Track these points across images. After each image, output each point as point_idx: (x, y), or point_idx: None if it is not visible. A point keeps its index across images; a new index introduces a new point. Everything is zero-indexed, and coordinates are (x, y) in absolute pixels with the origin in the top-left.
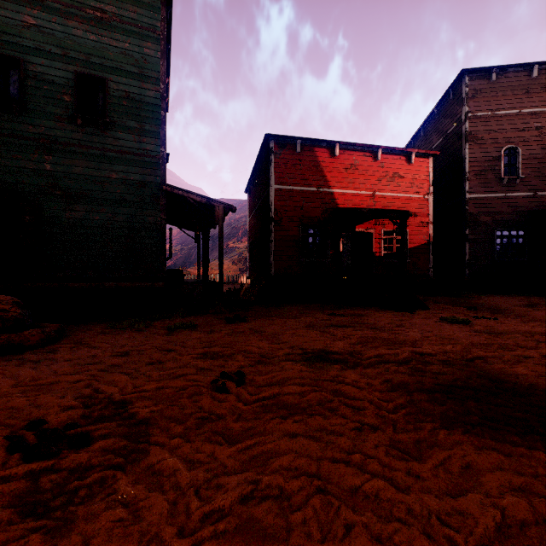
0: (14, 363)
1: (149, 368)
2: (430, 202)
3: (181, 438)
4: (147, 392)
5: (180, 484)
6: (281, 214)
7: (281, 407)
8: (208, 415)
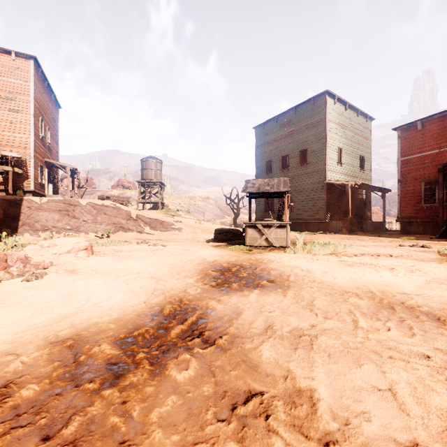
0: None
1: None
2: None
3: None
4: None
5: None
6: (406, 176)
7: None
8: None
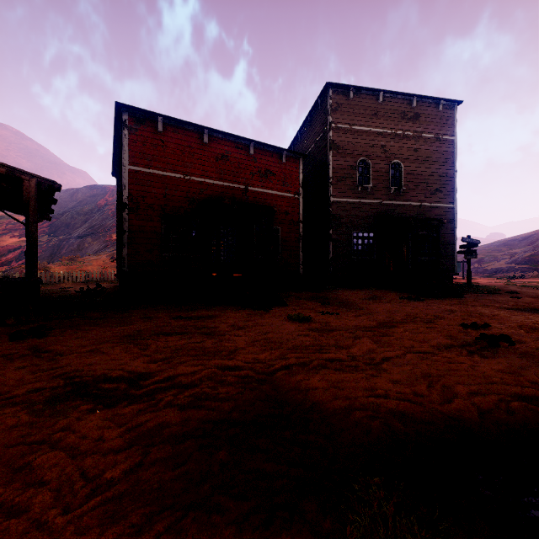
0: None
1: None
2: (300, 202)
3: None
4: None
5: None
6: (138, 200)
7: None
8: None
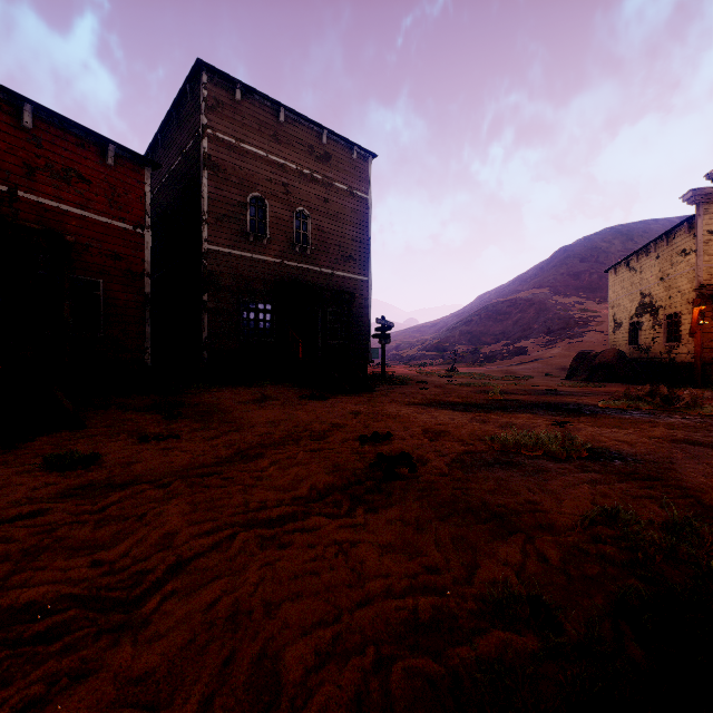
0: None
1: None
2: (147, 241)
3: None
4: None
5: None
6: None
7: None
8: None
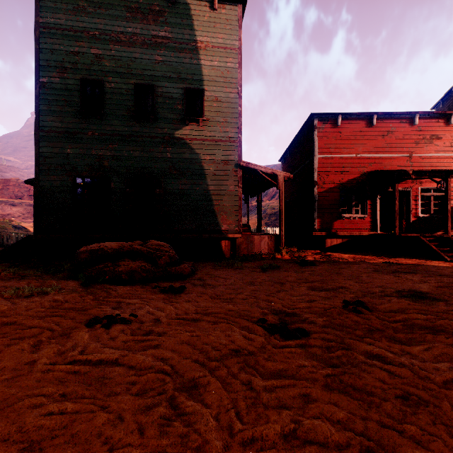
0: (189, 285)
1: (283, 294)
2: None
3: (369, 338)
4: (303, 309)
5: (403, 363)
6: (324, 178)
7: (420, 327)
8: (369, 326)
